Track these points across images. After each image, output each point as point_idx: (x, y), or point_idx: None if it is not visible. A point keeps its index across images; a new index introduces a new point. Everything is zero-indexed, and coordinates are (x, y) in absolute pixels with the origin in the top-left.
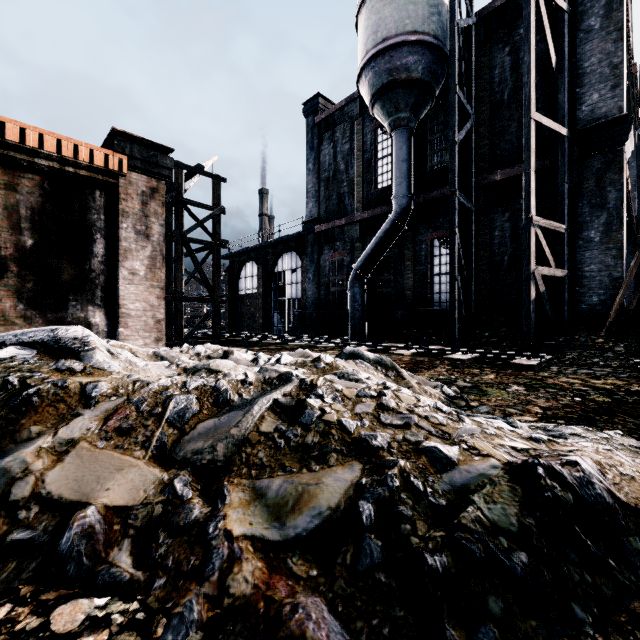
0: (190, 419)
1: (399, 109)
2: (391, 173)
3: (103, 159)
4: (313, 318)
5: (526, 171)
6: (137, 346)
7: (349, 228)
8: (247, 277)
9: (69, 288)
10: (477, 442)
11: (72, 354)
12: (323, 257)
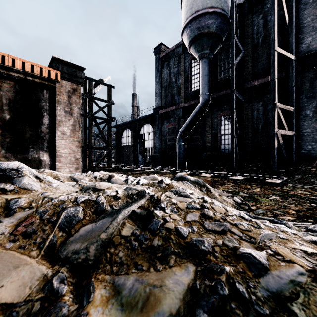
0: (75, 224)
1: (203, 48)
2: (199, 82)
3: (47, 73)
4: (159, 157)
5: (272, 78)
6: (66, 172)
7: (177, 111)
8: (125, 137)
9: (29, 141)
10: (279, 248)
11: (9, 179)
12: (164, 126)
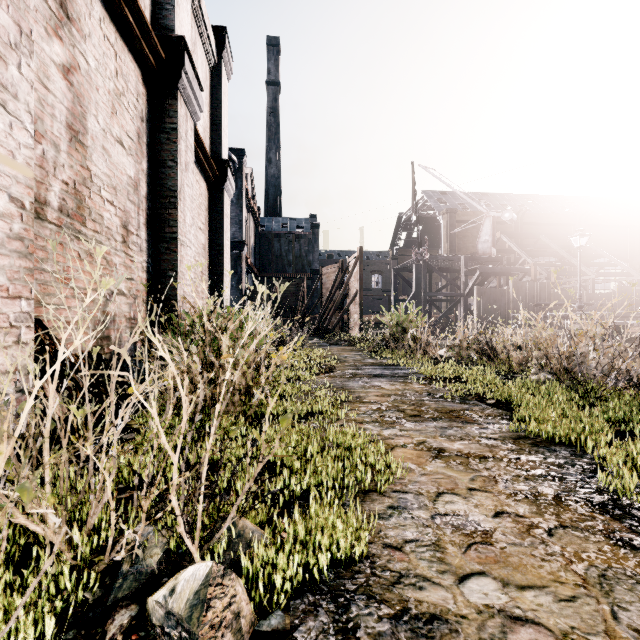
0: None
1: None
2: None
3: None
4: None
5: None
6: None
7: None
8: None
9: None
10: None
11: None
12: None
